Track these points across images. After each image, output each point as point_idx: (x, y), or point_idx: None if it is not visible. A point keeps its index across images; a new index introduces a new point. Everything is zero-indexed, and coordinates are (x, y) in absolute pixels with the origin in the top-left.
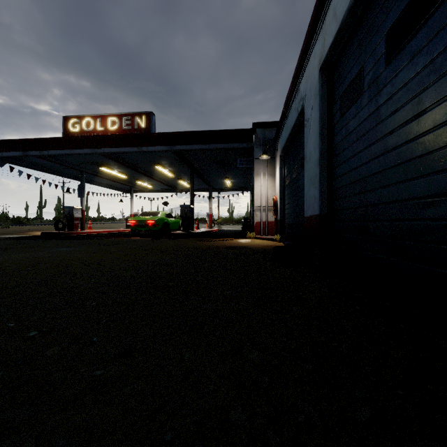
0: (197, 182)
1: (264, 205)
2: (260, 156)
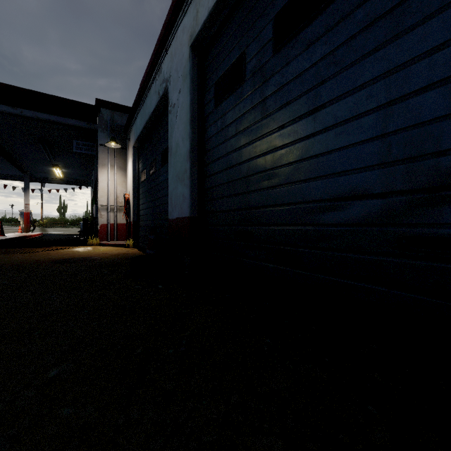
0: (0, 165)
1: (112, 204)
2: (108, 142)
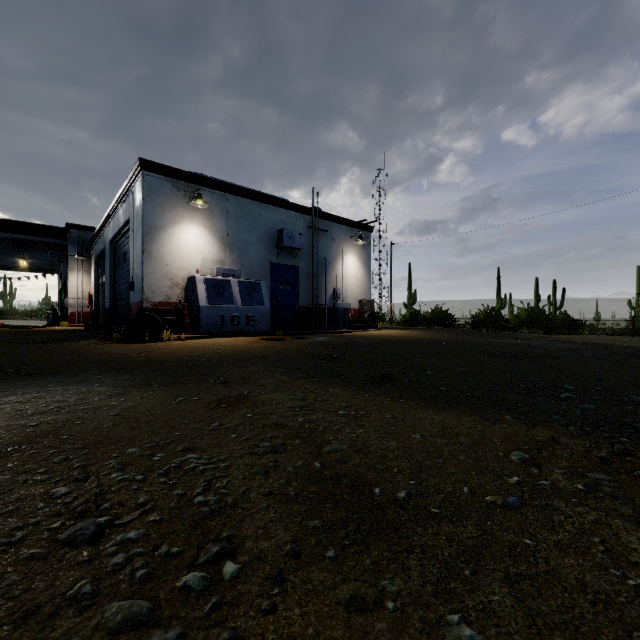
0: None
1: (80, 298)
2: (76, 256)
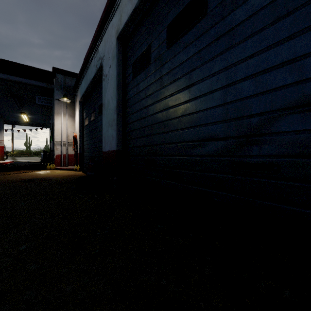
0: None
1: (64, 141)
2: (61, 97)
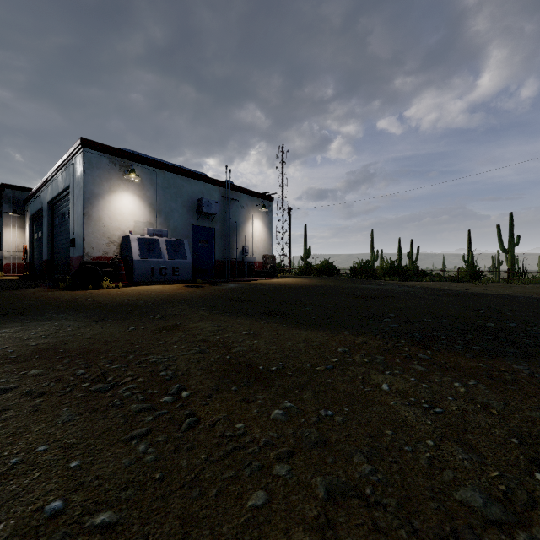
0: None
1: (14, 250)
2: (11, 213)
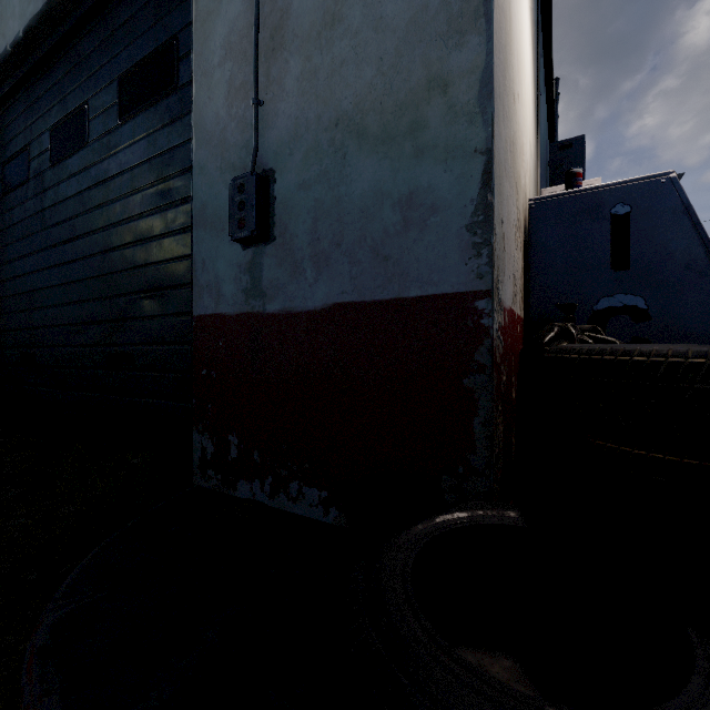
0: None
1: None
2: None
